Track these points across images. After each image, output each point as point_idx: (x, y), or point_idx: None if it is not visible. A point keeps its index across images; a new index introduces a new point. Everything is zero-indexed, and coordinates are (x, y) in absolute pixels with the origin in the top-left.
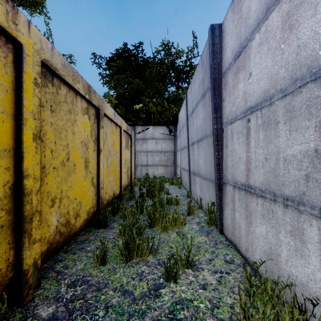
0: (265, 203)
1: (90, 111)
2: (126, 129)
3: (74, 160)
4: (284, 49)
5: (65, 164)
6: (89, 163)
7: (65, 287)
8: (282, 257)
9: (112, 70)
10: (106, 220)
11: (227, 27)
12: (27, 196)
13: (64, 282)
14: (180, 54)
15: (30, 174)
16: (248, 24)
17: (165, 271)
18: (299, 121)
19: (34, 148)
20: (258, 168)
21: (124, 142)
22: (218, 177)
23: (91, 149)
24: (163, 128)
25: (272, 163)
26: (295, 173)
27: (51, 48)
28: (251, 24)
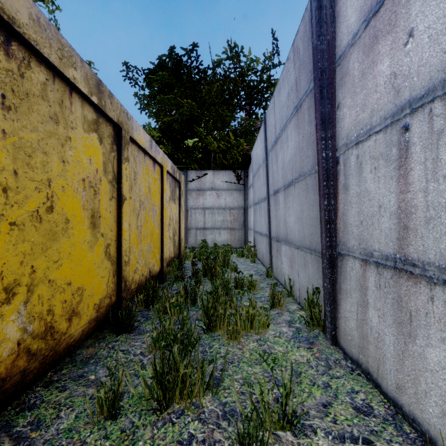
0: None
1: (103, 128)
2: (171, 170)
3: (67, 212)
4: None
5: (44, 218)
6: (99, 219)
7: None
8: None
9: (153, 88)
10: (132, 319)
11: None
12: None
13: None
14: (253, 65)
15: None
16: None
17: (239, 445)
18: None
19: None
20: (435, 224)
21: (168, 190)
22: (328, 245)
23: (105, 196)
24: (228, 173)
25: None
26: None
27: None
28: None
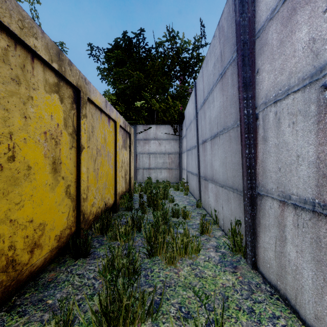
0: None
1: (63, 90)
2: (123, 125)
3: (29, 160)
4: None
5: (5, 167)
6: (60, 165)
7: None
8: None
9: (110, 63)
10: (88, 246)
11: None
12: None
13: None
14: (186, 46)
15: None
16: None
17: None
18: None
19: None
20: None
21: (121, 140)
22: (249, 186)
23: (65, 145)
24: (167, 127)
25: None
26: None
27: None
28: None
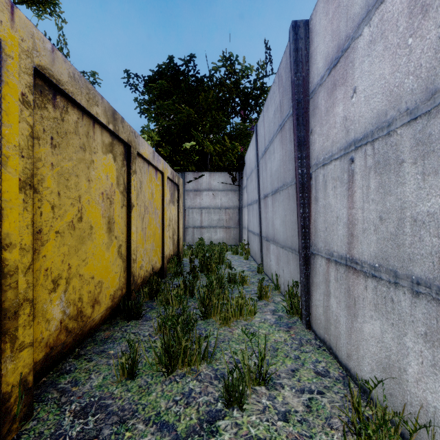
0: (379, 288)
1: (116, 148)
2: (171, 175)
3: (91, 221)
4: (412, 46)
5: (76, 227)
6: (114, 224)
7: (71, 416)
8: (409, 374)
9: (152, 95)
10: (140, 308)
11: (318, 24)
12: (9, 278)
13: (70, 408)
14: (247, 72)
15: (15, 243)
16: (351, 14)
17: (225, 391)
18: (439, 158)
19: (22, 202)
20: (368, 233)
21: (168, 194)
22: (303, 246)
23: (118, 204)
24: (224, 175)
25: (392, 225)
26: (432, 242)
27: (52, 50)
28: (356, 13)
